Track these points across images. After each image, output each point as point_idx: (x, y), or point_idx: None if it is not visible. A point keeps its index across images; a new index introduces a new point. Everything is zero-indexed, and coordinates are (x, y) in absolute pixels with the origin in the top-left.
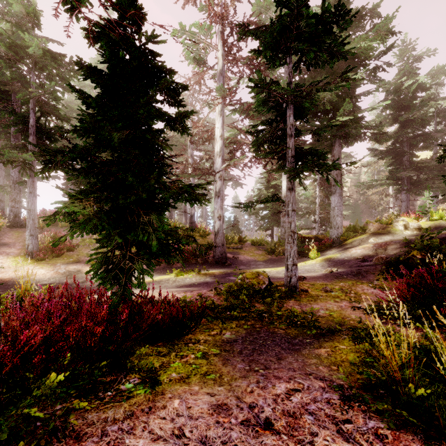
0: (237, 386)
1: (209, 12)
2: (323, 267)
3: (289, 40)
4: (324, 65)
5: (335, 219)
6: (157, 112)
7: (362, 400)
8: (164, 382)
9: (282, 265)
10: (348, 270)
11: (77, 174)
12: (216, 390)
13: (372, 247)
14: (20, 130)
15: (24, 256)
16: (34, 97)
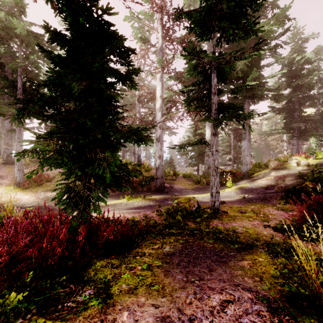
0: (178, 297)
1: (152, 3)
2: (237, 194)
3: (214, 18)
4: (239, 40)
5: (245, 158)
6: (110, 69)
7: (290, 314)
8: (115, 293)
9: (206, 192)
10: (256, 196)
11: (46, 119)
12: (160, 302)
13: (273, 178)
14: (11, 91)
15: (14, 185)
16: (21, 66)
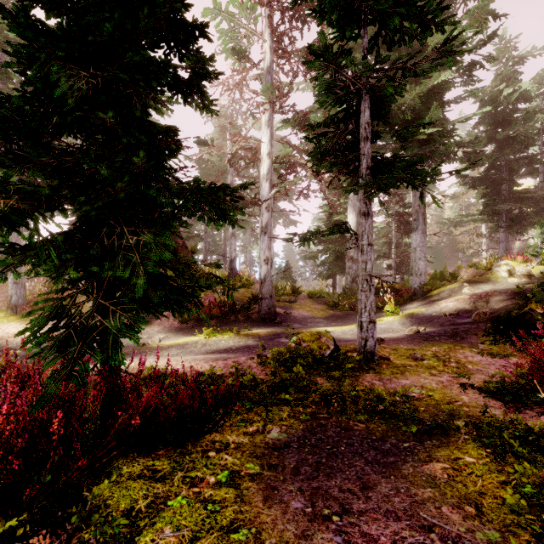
0: None
1: None
2: (404, 326)
3: None
4: (412, 41)
5: (417, 264)
6: (154, 61)
7: None
8: None
9: (349, 323)
10: (439, 329)
11: (18, 166)
12: None
13: (468, 298)
14: None
15: (6, 310)
16: None
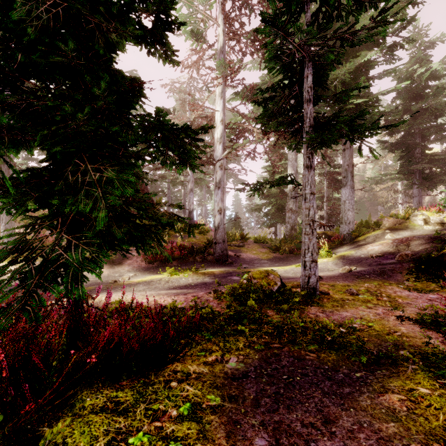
0: None
1: None
2: (337, 266)
3: None
4: (348, 17)
5: (346, 214)
6: (118, 5)
7: None
8: None
9: (289, 264)
10: (368, 268)
11: None
12: None
13: (391, 243)
14: None
15: None
16: None
